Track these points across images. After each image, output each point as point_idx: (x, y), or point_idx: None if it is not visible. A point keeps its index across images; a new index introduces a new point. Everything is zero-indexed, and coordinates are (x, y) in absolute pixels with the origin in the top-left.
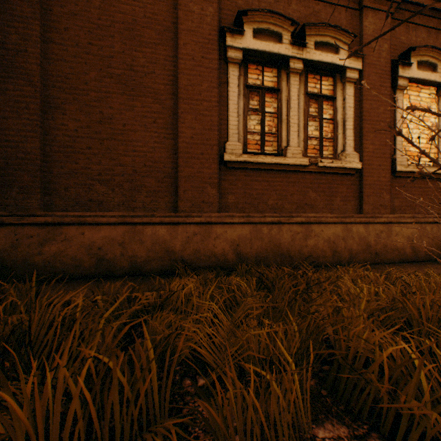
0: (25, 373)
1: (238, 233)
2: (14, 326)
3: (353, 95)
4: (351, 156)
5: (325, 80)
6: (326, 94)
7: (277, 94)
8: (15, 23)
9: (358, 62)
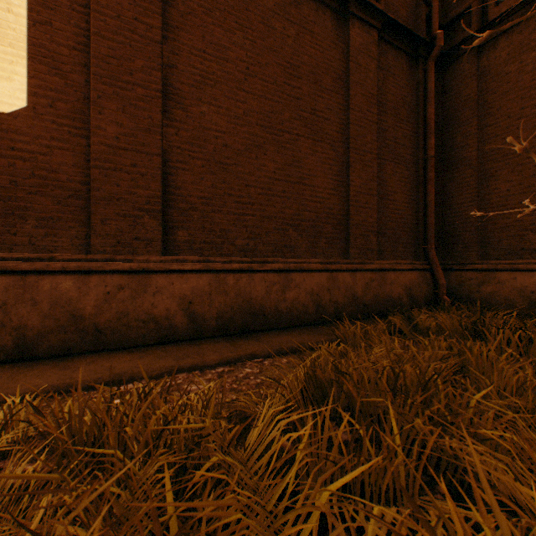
0: (482, 341)
1: None
2: (476, 319)
3: None
4: None
5: None
6: None
7: None
8: (458, 129)
9: None
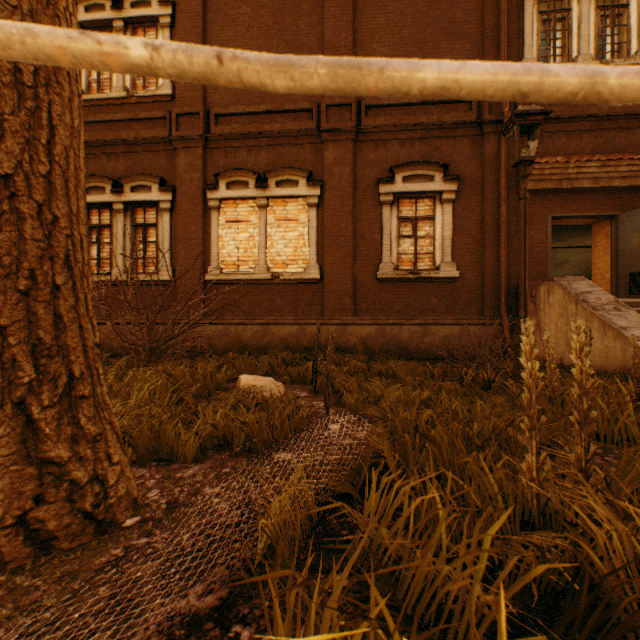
0: None
1: None
2: None
3: (170, 221)
4: (165, 271)
5: (155, 210)
6: (150, 223)
7: (110, 229)
8: None
9: (169, 195)
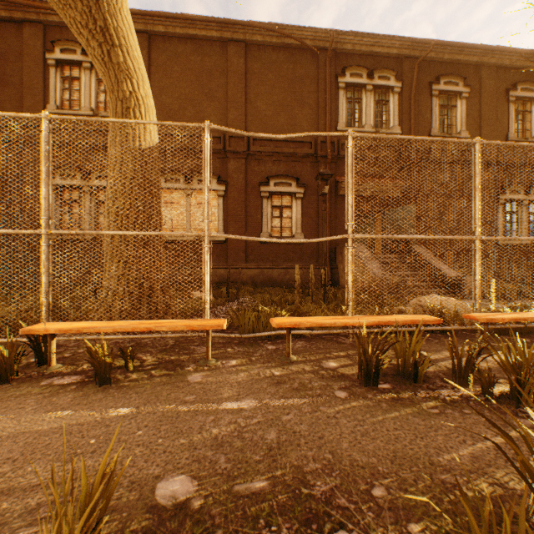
0: None
1: None
2: None
3: None
4: None
5: None
6: None
7: (79, 203)
8: None
9: None
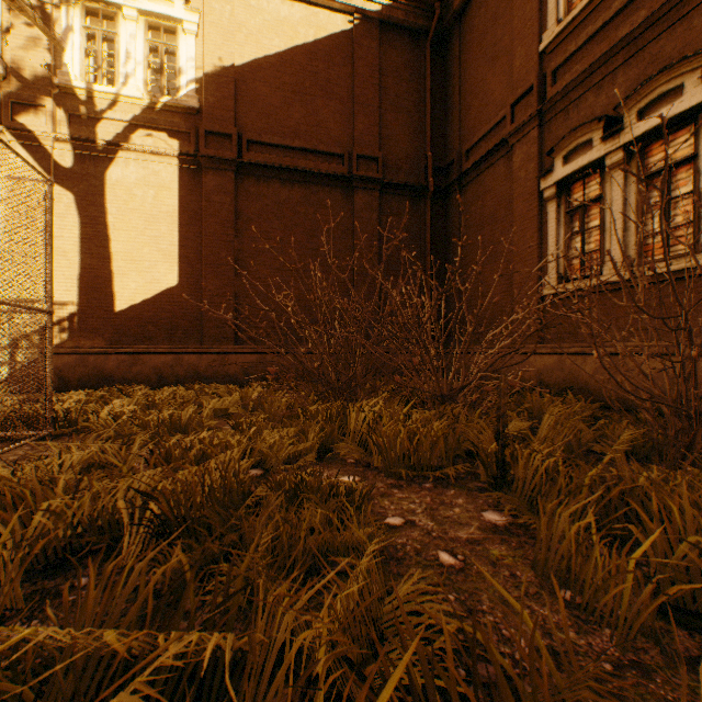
0: None
1: (544, 363)
2: None
3: None
4: None
5: (687, 132)
6: (676, 160)
7: (599, 202)
8: (451, 247)
9: None
